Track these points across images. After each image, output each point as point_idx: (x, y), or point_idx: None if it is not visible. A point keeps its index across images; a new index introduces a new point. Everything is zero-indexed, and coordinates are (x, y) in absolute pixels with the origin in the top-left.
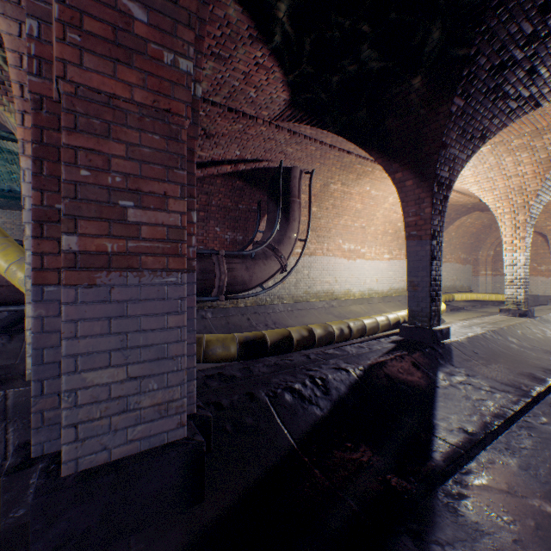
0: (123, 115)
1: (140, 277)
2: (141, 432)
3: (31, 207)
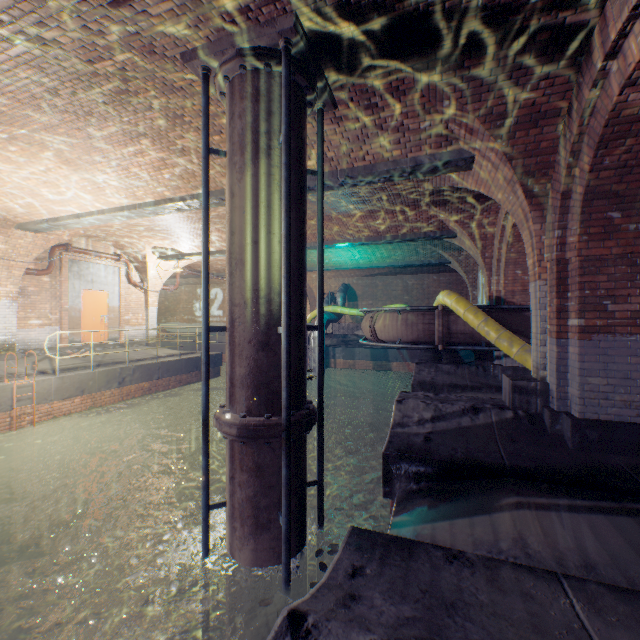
0: (604, 262)
1: (613, 337)
2: (613, 412)
3: (541, 302)
